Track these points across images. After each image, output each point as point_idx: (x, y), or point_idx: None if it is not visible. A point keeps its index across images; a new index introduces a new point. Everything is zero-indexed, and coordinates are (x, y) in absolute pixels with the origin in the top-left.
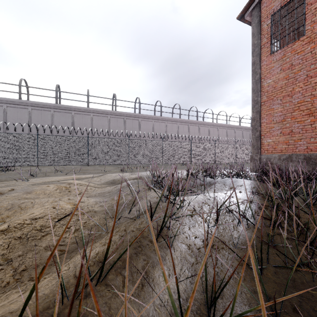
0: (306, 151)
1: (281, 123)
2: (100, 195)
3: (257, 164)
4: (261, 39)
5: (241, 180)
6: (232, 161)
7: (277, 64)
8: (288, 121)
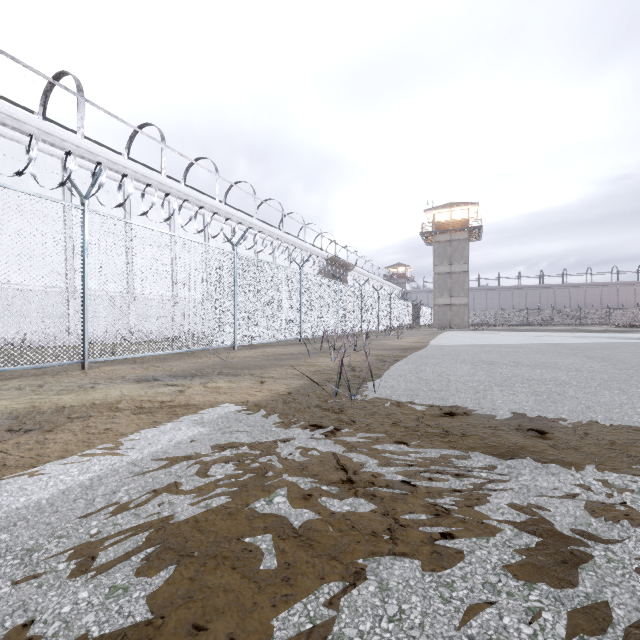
0: None
1: None
2: None
3: None
4: None
5: None
6: None
7: None
8: None
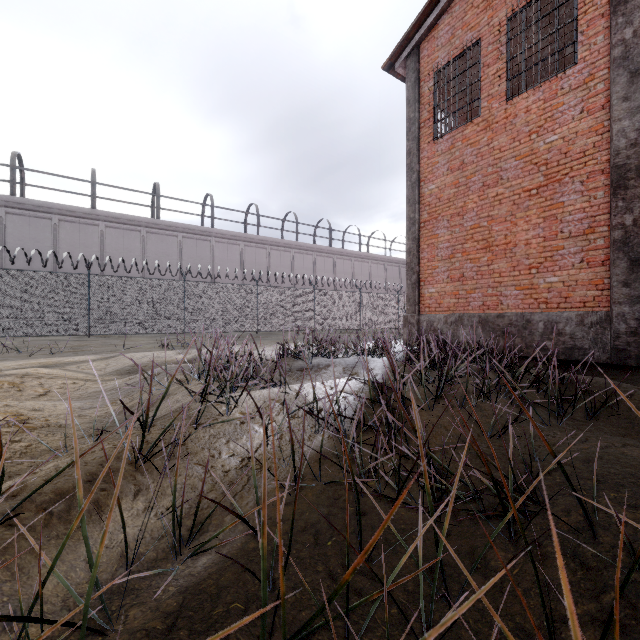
0: (482, 309)
1: (449, 261)
2: (91, 396)
3: (414, 332)
4: (421, 112)
5: (376, 360)
6: (391, 325)
7: (442, 158)
8: (458, 257)
